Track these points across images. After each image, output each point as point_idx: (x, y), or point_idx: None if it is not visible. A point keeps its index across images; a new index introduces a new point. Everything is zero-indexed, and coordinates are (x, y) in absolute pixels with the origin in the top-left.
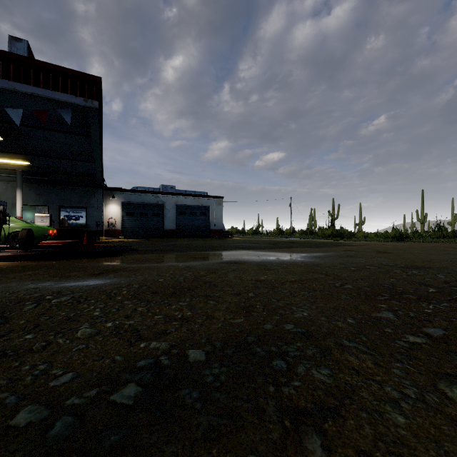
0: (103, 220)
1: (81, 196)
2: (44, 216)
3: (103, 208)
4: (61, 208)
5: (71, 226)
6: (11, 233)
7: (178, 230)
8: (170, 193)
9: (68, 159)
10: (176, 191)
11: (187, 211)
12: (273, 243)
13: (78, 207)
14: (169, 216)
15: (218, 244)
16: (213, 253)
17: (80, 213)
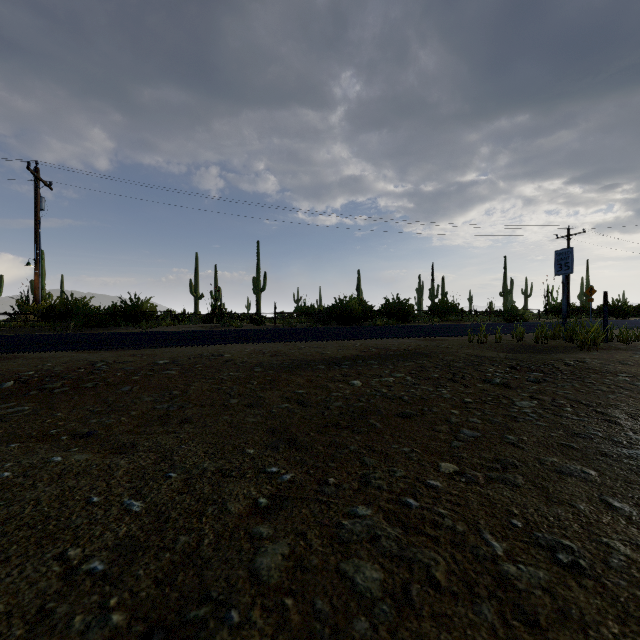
0: None
1: None
2: None
3: None
4: None
5: None
6: None
7: None
8: None
9: None
10: None
11: None
12: None
13: None
14: None
15: None
16: None
17: None
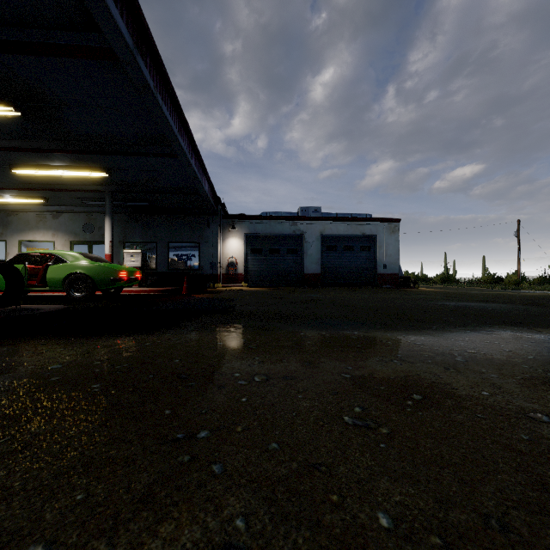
0: (221, 260)
1: (193, 228)
2: (134, 252)
3: (220, 244)
4: (170, 244)
5: (181, 269)
6: (70, 276)
7: (325, 275)
8: (312, 217)
9: (139, 154)
10: (321, 215)
11: (339, 244)
12: (535, 303)
13: (190, 243)
14: (311, 252)
15: (404, 302)
16: (425, 340)
17: (192, 251)
